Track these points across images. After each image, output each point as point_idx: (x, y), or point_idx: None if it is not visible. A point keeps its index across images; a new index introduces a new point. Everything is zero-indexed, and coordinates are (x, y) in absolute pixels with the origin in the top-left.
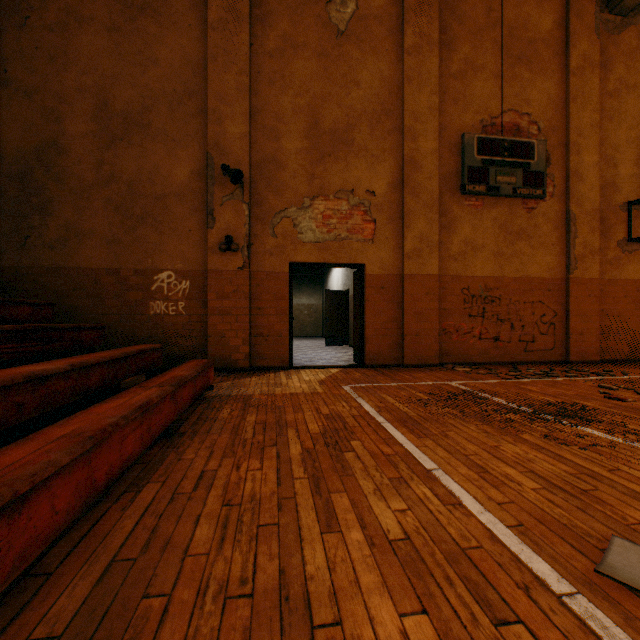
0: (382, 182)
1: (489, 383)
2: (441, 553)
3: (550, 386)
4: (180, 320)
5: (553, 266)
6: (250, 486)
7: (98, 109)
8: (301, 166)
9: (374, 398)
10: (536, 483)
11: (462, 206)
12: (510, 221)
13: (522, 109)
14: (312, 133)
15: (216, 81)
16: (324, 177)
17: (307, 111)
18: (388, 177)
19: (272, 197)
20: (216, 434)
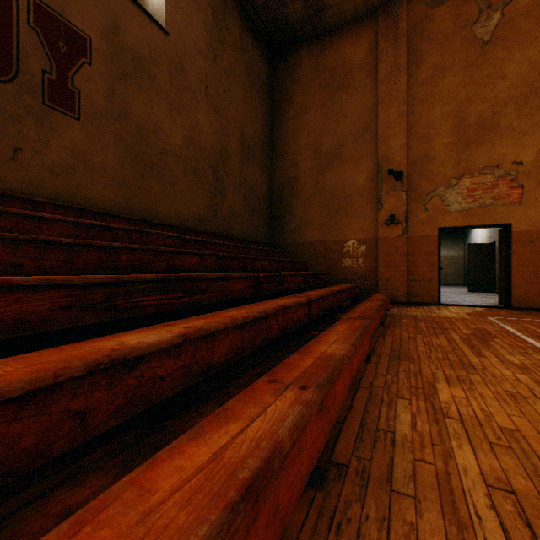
0: (530, 152)
1: None
2: None
3: None
4: (359, 270)
5: None
6: (434, 342)
7: (315, 154)
8: (448, 156)
9: (515, 325)
10: None
11: None
12: None
13: None
14: (457, 129)
15: (383, 116)
16: (469, 160)
17: (453, 114)
18: (537, 146)
19: (423, 183)
20: (405, 327)
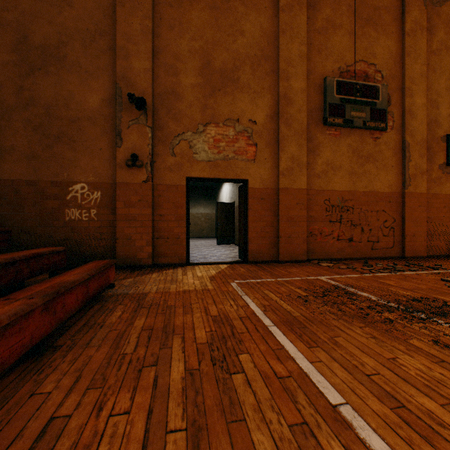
0: (262, 113)
1: (352, 277)
2: None
3: (403, 280)
4: (92, 225)
5: (393, 183)
6: None
7: (18, 42)
8: (196, 98)
9: (258, 295)
10: None
11: (324, 135)
12: (361, 147)
13: (370, 60)
14: (205, 71)
15: (123, 23)
16: (215, 108)
17: (201, 53)
18: (267, 110)
19: (172, 123)
20: (94, 347)
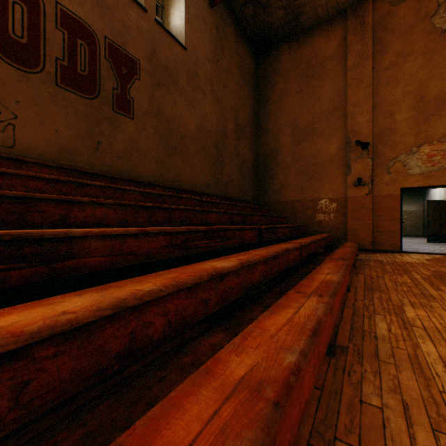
0: None
1: None
2: None
3: None
4: (331, 223)
5: None
6: (399, 280)
7: (293, 130)
8: (409, 128)
9: None
10: None
11: None
12: None
13: None
14: (418, 105)
15: (351, 97)
16: (428, 131)
17: (414, 92)
18: None
19: (387, 151)
20: (373, 268)
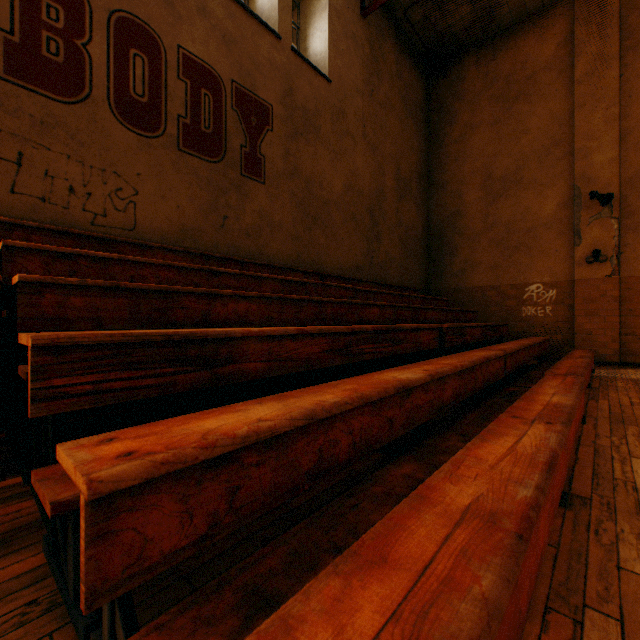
0: None
1: None
2: None
3: None
4: (546, 320)
5: None
6: None
7: (484, 181)
8: None
9: None
10: None
11: None
12: None
13: None
14: None
15: (581, 124)
16: None
17: None
18: None
19: None
20: (623, 391)
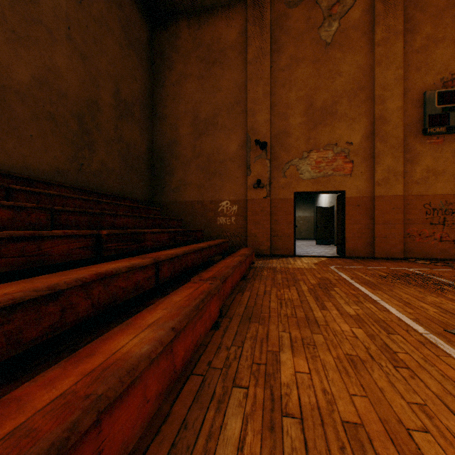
0: (357, 135)
1: (440, 271)
2: (372, 319)
3: None
4: (232, 227)
5: None
6: (286, 296)
7: (193, 120)
8: (301, 133)
9: (349, 273)
10: (437, 310)
11: (424, 144)
12: None
13: None
14: (308, 111)
15: (251, 93)
16: (316, 138)
17: (305, 99)
18: (362, 131)
19: (283, 154)
20: (264, 280)
